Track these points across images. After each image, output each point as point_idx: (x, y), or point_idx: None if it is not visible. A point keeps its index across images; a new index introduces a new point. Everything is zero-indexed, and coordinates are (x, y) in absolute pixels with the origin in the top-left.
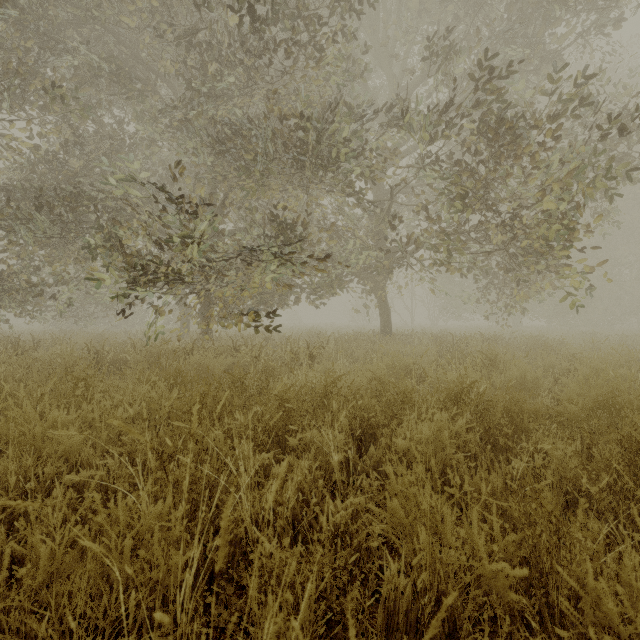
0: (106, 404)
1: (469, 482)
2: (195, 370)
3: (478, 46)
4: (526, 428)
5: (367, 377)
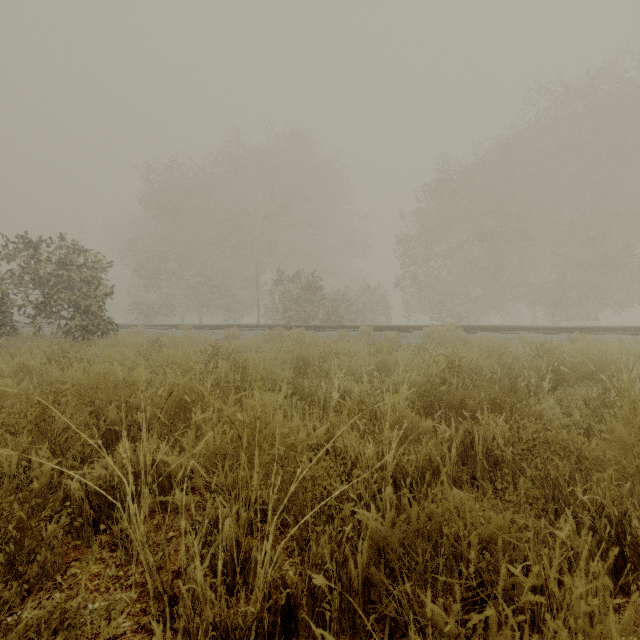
0: None
1: None
2: None
3: None
4: None
5: None
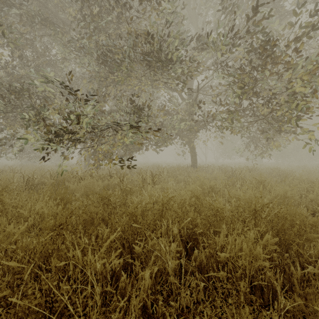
0: (3, 220)
1: (277, 287)
2: (83, 189)
3: (248, 4)
4: (308, 237)
5: (189, 195)
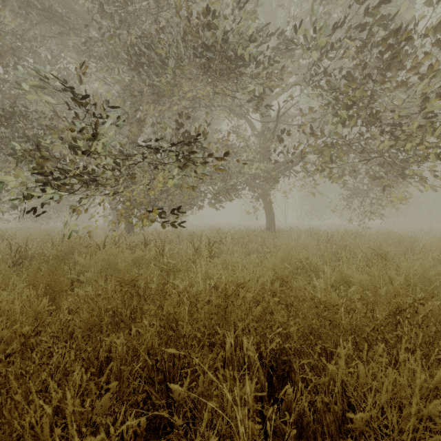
0: None
1: None
2: (99, 266)
3: None
4: None
5: (269, 277)
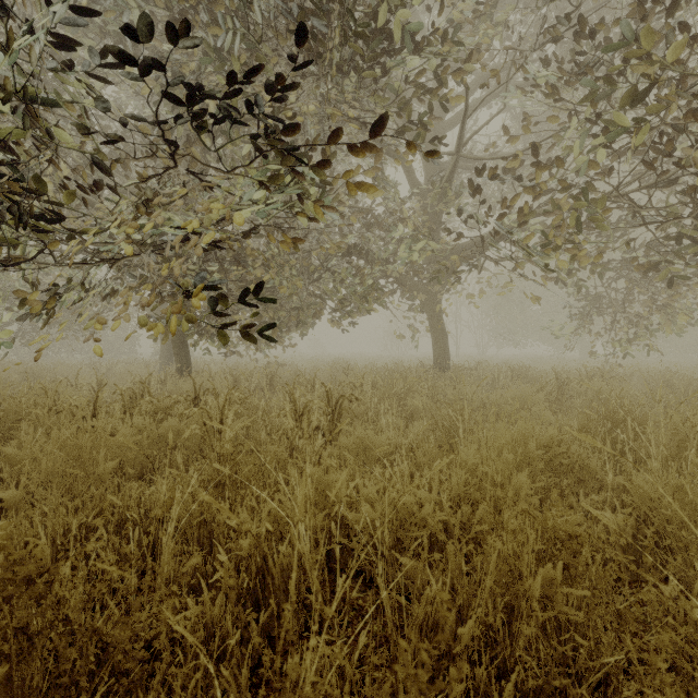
0: None
1: None
2: (49, 467)
3: None
4: None
5: (520, 539)
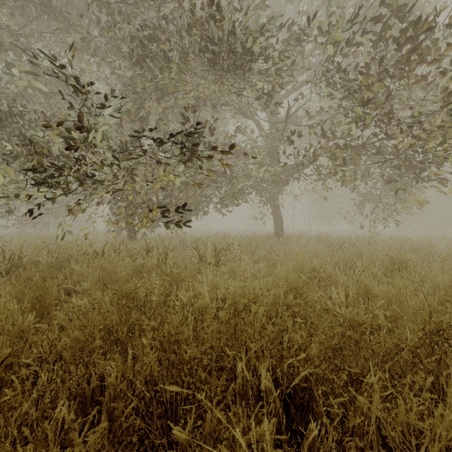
0: None
1: None
2: (97, 275)
3: None
4: None
5: (282, 288)
